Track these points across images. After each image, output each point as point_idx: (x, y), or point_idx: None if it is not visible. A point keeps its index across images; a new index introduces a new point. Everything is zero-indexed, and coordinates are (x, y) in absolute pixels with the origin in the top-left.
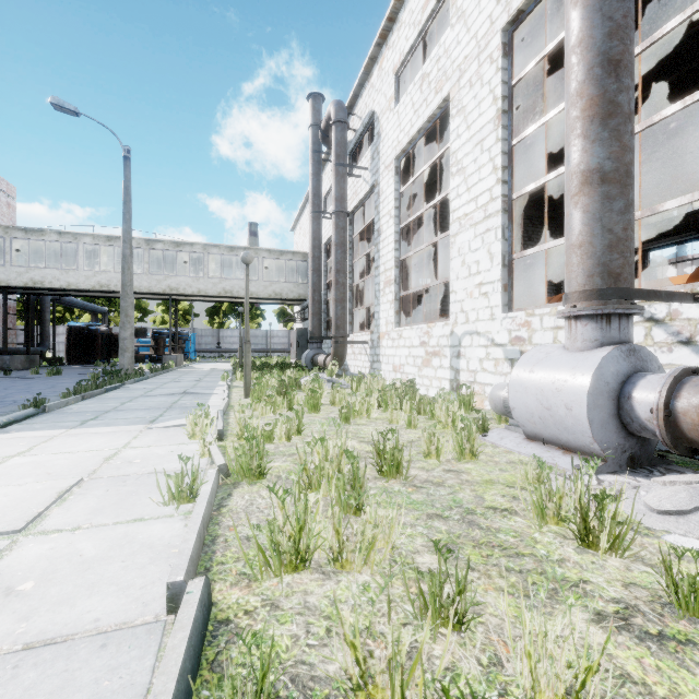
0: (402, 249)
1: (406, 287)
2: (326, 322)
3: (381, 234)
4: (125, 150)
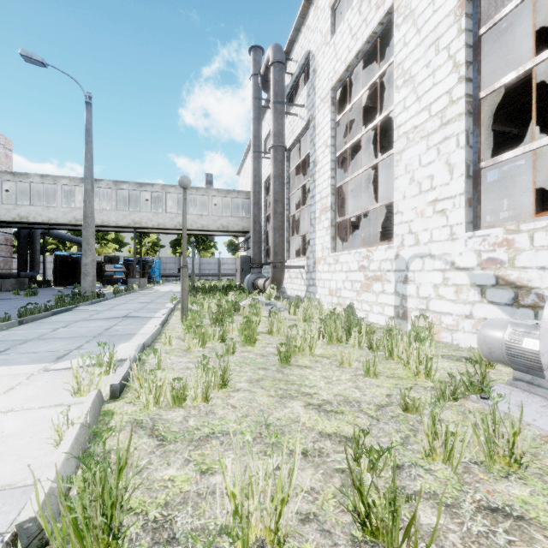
0: (338, 177)
1: (341, 215)
2: (265, 250)
3: (317, 164)
4: (86, 96)
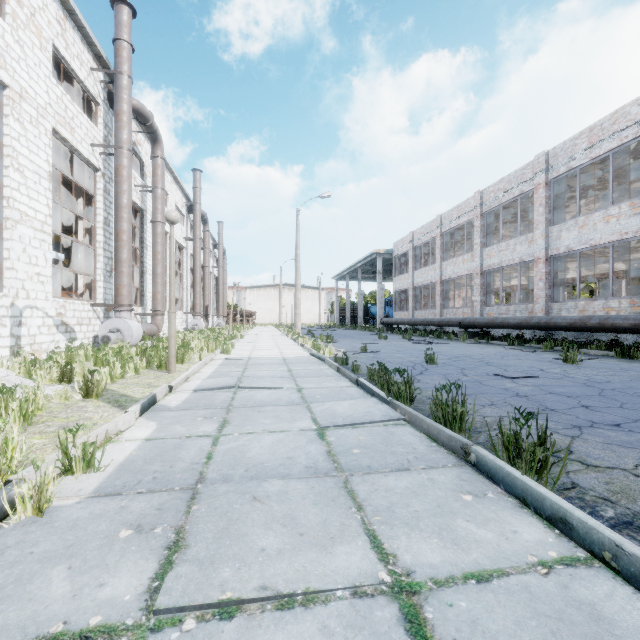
0: None
1: None
2: None
3: None
4: None
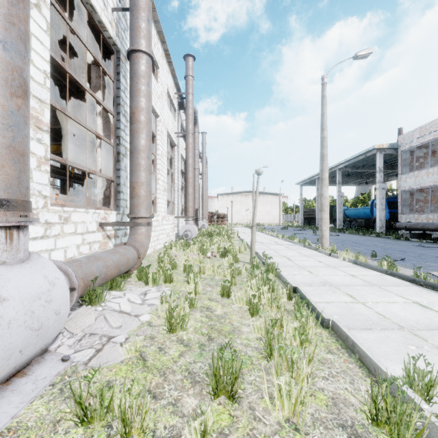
0: None
1: None
2: None
3: None
4: None
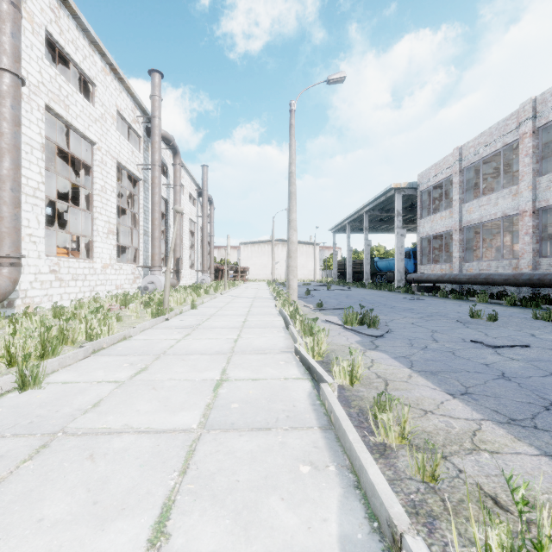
0: None
1: None
2: None
3: None
4: None
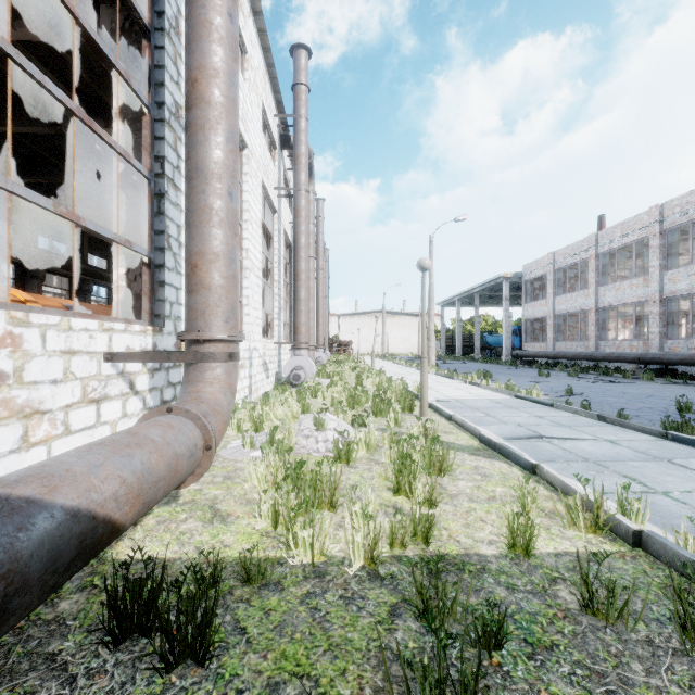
0: None
1: None
2: None
3: None
4: None
